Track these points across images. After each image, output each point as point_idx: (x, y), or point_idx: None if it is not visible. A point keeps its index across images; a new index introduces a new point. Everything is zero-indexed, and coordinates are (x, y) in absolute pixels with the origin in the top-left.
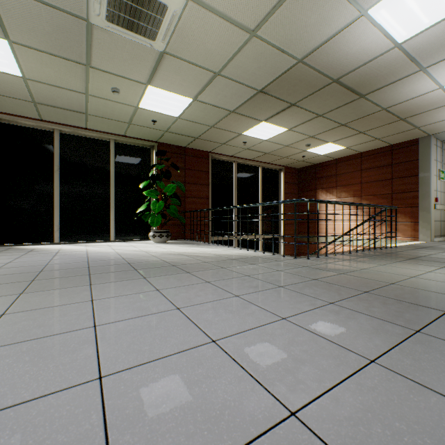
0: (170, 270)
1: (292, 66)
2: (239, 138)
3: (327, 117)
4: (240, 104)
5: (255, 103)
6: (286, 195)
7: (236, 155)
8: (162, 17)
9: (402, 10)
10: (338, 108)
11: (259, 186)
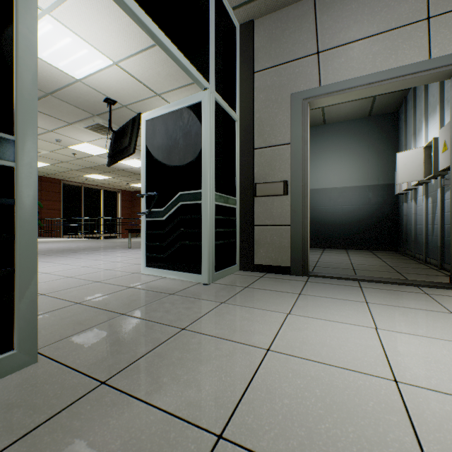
0: (43, 242)
1: (100, 165)
2: (83, 177)
3: (128, 177)
4: (79, 169)
5: (87, 169)
6: (123, 208)
7: (83, 182)
8: (39, 153)
9: (130, 163)
10: (131, 175)
11: (102, 202)
